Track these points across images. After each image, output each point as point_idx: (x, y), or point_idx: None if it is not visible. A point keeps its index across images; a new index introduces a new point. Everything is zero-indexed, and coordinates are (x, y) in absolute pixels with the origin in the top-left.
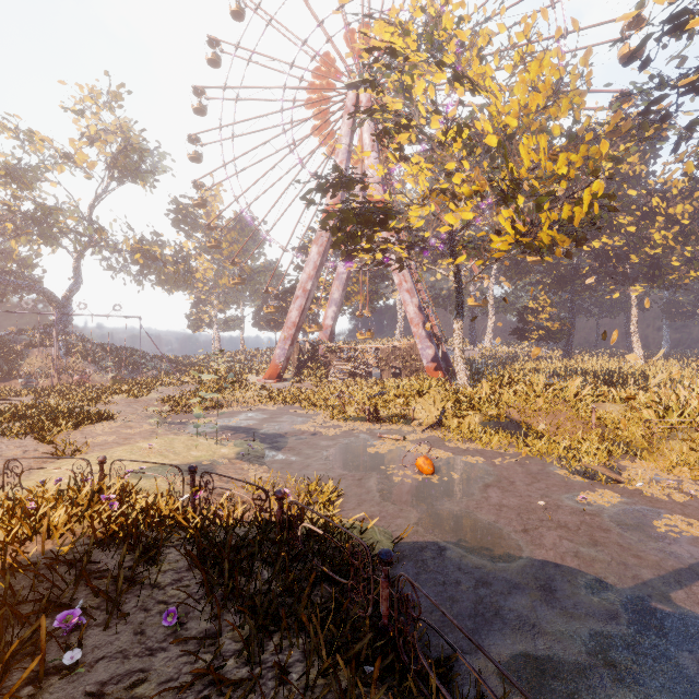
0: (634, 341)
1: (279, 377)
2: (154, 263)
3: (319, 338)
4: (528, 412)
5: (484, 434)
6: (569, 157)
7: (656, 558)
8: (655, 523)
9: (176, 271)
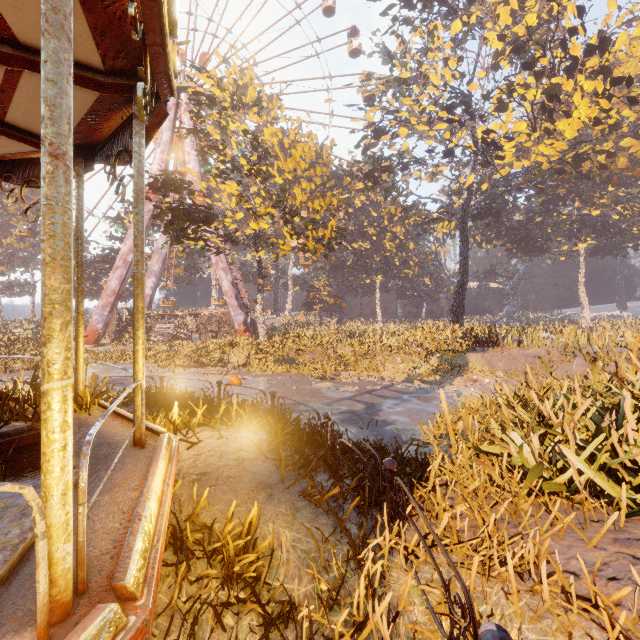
0: (378, 312)
1: (96, 342)
2: None
3: None
4: (300, 352)
5: (274, 367)
6: (320, 203)
7: (334, 397)
8: (341, 389)
9: None
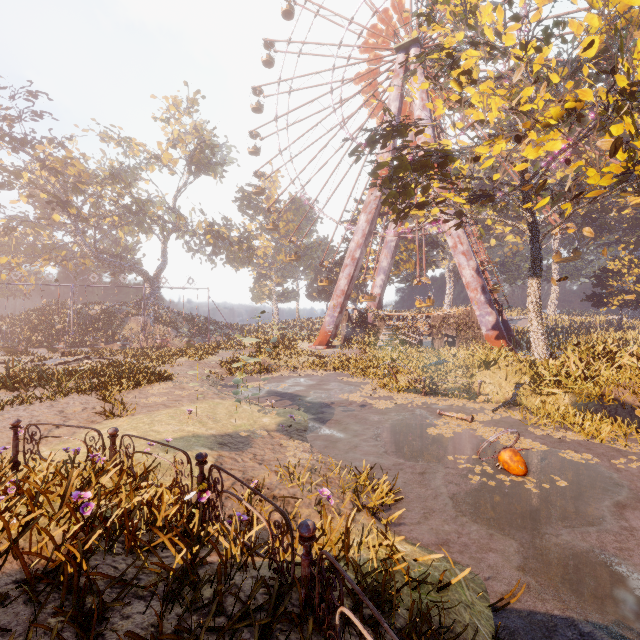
0: None
1: (328, 344)
2: (223, 243)
3: (367, 305)
4: None
5: (582, 419)
6: None
7: None
8: None
9: (240, 249)
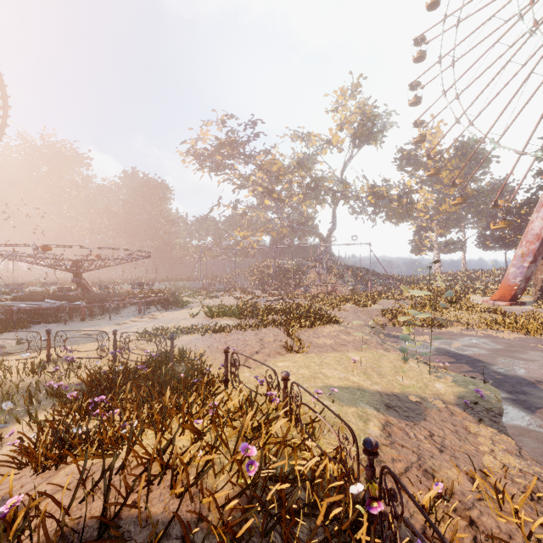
0: None
1: (512, 299)
2: (382, 202)
3: None
4: None
5: None
6: None
7: None
8: None
9: (399, 204)
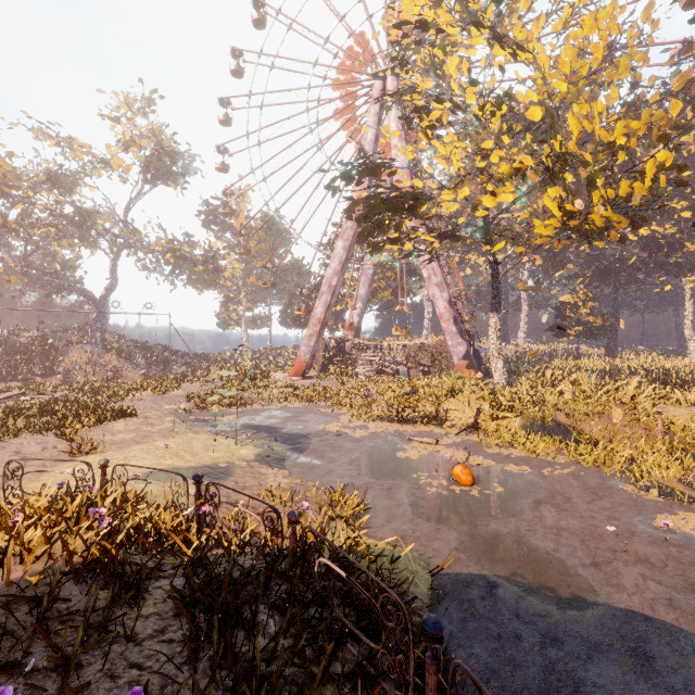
0: (687, 337)
1: (304, 374)
2: (185, 263)
3: (345, 334)
4: (577, 415)
5: (527, 439)
6: (630, 124)
7: None
8: None
9: (205, 270)
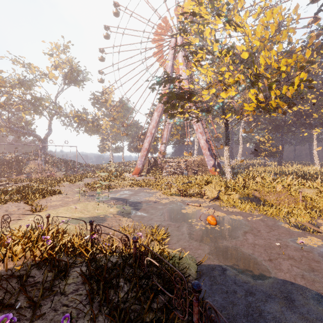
0: (314, 157)
1: (139, 174)
2: (83, 122)
3: (158, 155)
4: (264, 193)
5: (241, 203)
6: (287, 61)
7: None
8: None
9: (93, 125)
